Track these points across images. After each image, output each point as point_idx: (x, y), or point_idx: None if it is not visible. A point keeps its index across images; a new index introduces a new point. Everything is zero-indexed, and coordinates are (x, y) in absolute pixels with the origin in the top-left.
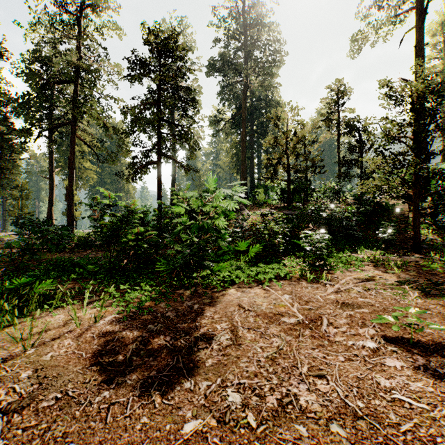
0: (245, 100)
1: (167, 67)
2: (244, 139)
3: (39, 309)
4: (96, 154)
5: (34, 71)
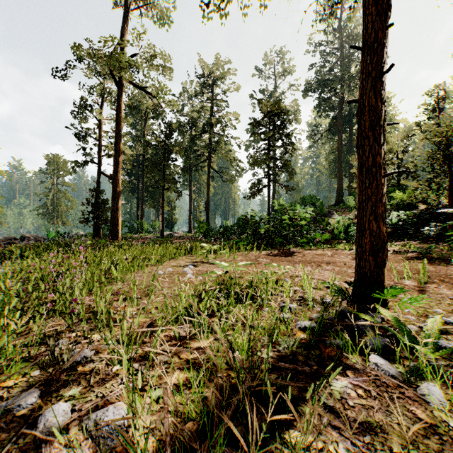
0: (340, 112)
1: (274, 124)
2: (340, 148)
3: (238, 251)
4: (221, 177)
5: (182, 125)
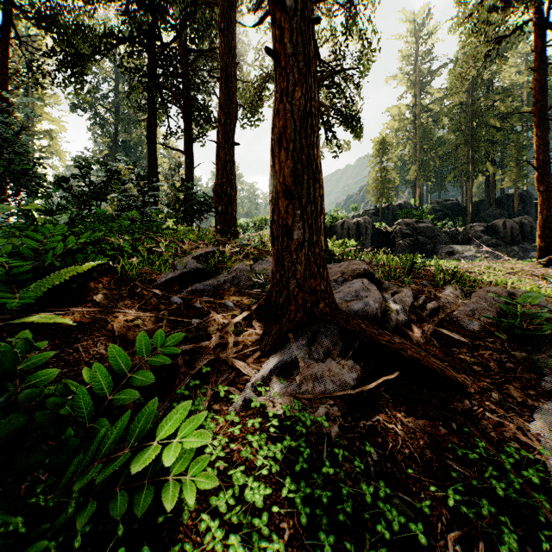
0: (115, 144)
1: None
2: None
3: None
4: None
5: None
